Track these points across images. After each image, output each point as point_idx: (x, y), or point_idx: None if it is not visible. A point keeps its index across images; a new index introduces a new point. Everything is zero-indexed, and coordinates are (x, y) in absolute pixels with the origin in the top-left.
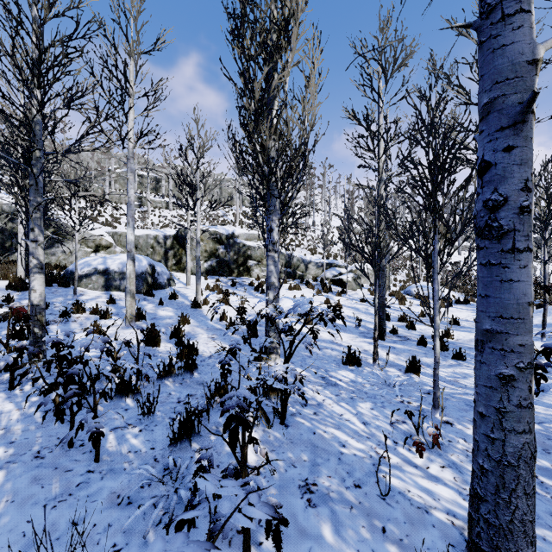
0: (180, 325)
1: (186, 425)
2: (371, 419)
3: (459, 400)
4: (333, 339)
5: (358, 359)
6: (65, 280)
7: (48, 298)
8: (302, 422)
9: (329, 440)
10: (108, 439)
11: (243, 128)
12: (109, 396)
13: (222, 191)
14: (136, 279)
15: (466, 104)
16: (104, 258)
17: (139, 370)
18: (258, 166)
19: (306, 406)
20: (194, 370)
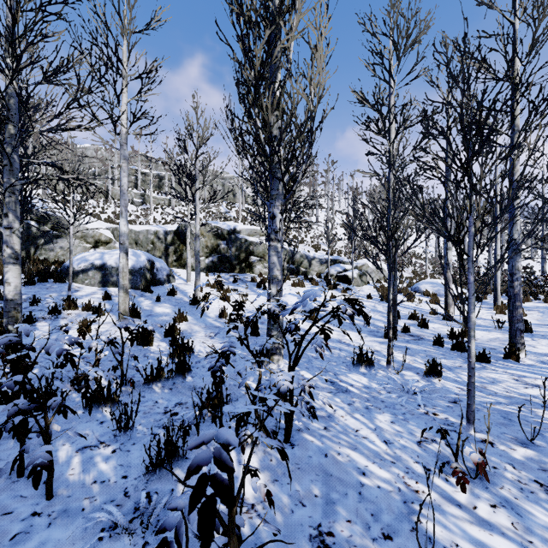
0: (175, 323)
1: (167, 447)
2: (393, 436)
3: (493, 411)
4: (340, 338)
5: (370, 361)
6: (61, 276)
7: (41, 294)
8: (310, 439)
9: (345, 465)
10: (71, 463)
11: (242, 102)
12: (73, 410)
13: (225, 189)
14: (134, 275)
15: (513, 52)
16: (102, 253)
17: (123, 374)
18: (259, 145)
19: (315, 419)
20: (187, 373)
